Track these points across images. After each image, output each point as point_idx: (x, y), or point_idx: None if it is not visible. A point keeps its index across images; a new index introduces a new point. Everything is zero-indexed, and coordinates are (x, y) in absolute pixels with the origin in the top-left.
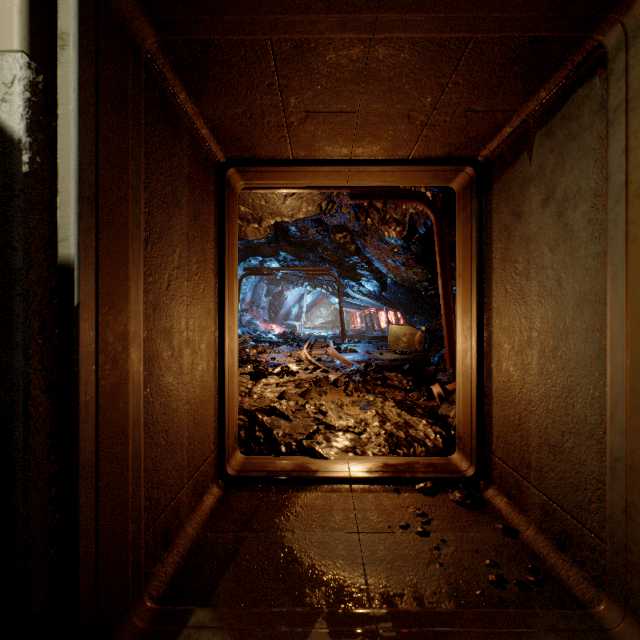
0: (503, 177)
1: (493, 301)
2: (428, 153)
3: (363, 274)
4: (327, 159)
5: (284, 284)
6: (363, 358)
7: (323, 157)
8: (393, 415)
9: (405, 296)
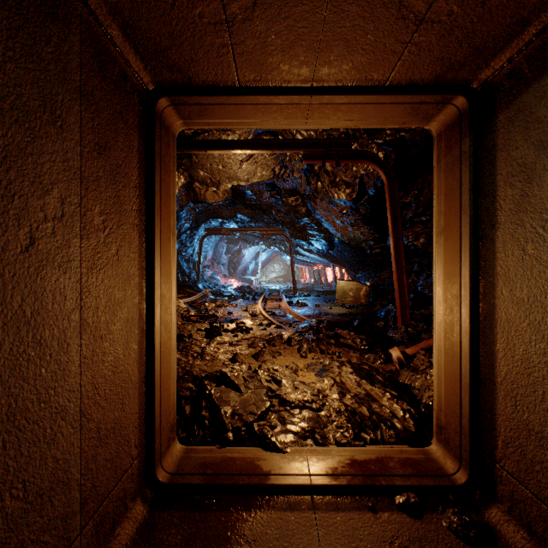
0: (518, 100)
1: (497, 265)
2: (411, 76)
3: (313, 234)
4: (282, 86)
5: (242, 243)
6: (314, 312)
7: (277, 82)
8: (352, 384)
9: (351, 254)
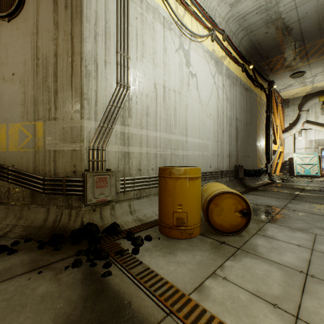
0: None
1: None
2: None
3: None
4: None
5: None
6: None
7: None
8: None
9: None
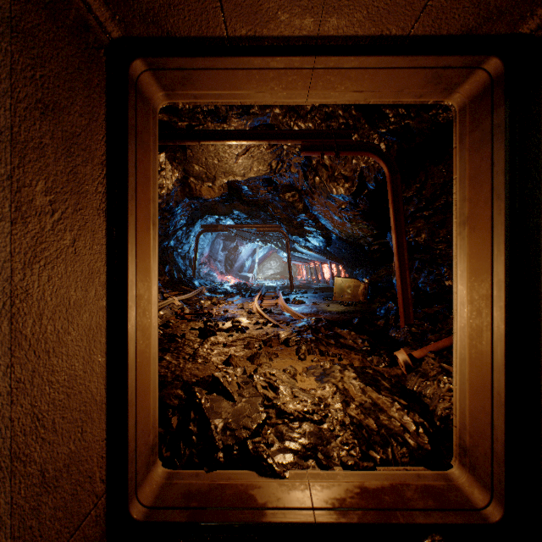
0: None
1: None
2: (438, 30)
3: (310, 231)
4: (281, 45)
5: (238, 240)
6: (311, 310)
7: (275, 40)
8: (356, 391)
9: (348, 251)
